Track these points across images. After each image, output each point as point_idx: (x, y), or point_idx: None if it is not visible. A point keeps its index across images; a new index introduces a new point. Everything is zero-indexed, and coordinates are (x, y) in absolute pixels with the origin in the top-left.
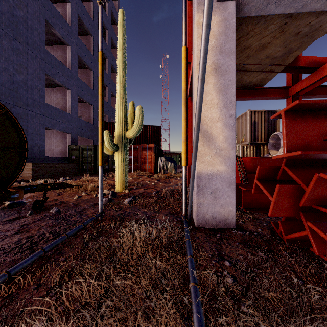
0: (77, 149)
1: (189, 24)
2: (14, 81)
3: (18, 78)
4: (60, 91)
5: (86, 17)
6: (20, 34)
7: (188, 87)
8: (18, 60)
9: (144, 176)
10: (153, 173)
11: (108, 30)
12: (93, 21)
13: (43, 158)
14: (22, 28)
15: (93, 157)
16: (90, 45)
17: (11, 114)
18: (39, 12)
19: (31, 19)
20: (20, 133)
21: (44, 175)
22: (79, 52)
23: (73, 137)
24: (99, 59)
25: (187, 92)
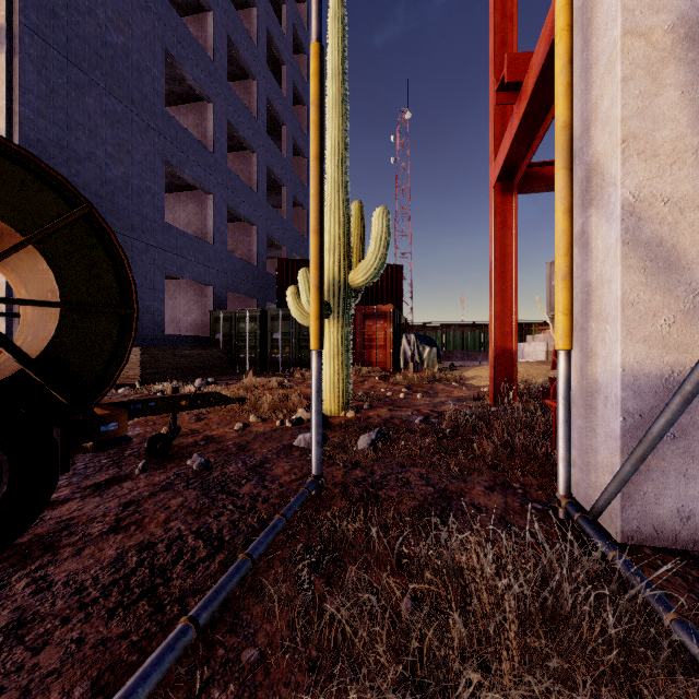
0: (226, 320)
1: (496, 3)
2: (106, 179)
3: (114, 173)
4: (193, 199)
5: (243, 39)
6: (117, 82)
7: (498, 156)
8: (114, 135)
9: (373, 376)
10: (388, 371)
11: (286, 65)
12: (258, 47)
13: (160, 337)
14: (121, 69)
15: (260, 334)
16: (251, 100)
17: (100, 219)
18: (154, 34)
19: (139, 50)
20: (120, 267)
21: (163, 373)
22: (231, 114)
23: (219, 294)
24: (314, 64)
25: (494, 171)
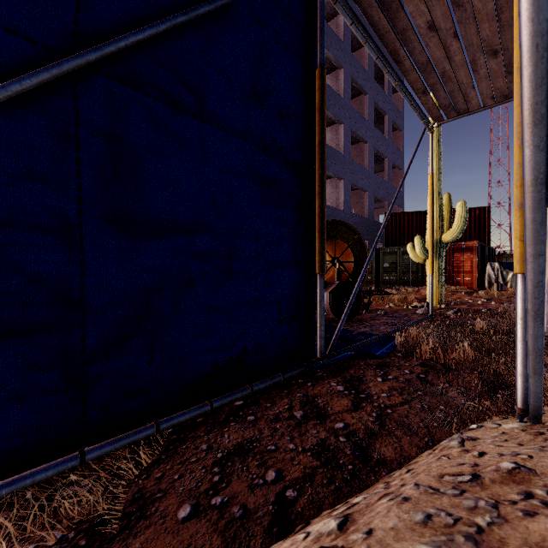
0: None
1: None
2: None
3: None
4: (331, 184)
5: (359, 73)
6: None
7: None
8: None
9: (460, 292)
10: (474, 289)
11: None
12: (368, 72)
13: None
14: None
15: (374, 264)
16: (364, 108)
17: (361, 237)
18: None
19: None
20: (365, 250)
21: None
22: (353, 125)
23: None
24: (430, 181)
25: None
